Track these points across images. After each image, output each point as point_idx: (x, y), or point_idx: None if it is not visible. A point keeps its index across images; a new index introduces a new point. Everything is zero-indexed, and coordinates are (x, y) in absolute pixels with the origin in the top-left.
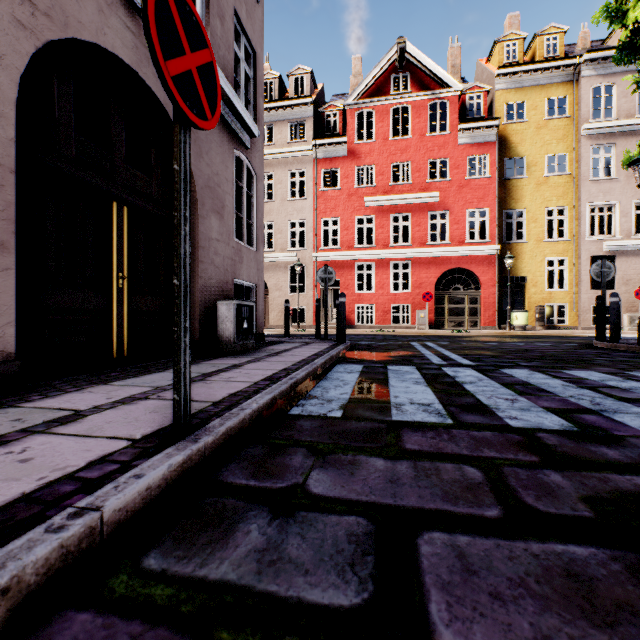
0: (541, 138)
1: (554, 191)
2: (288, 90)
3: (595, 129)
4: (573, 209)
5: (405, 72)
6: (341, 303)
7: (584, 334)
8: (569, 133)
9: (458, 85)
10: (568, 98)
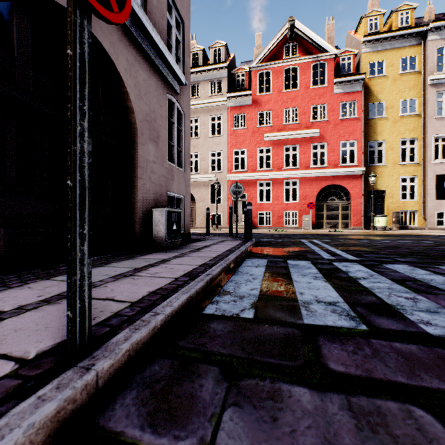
0: (396, 87)
1: (407, 126)
2: (209, 59)
3: (439, 79)
4: (421, 140)
5: (294, 42)
6: (248, 210)
7: (431, 233)
8: (418, 83)
9: (333, 50)
10: (417, 57)
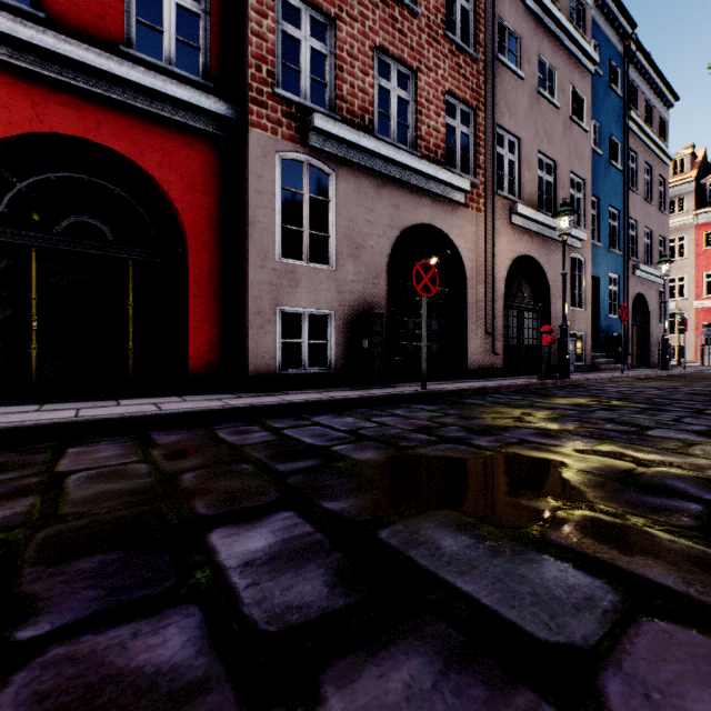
0: None
1: None
2: None
3: None
4: None
5: None
6: None
7: None
8: None
9: None
10: None
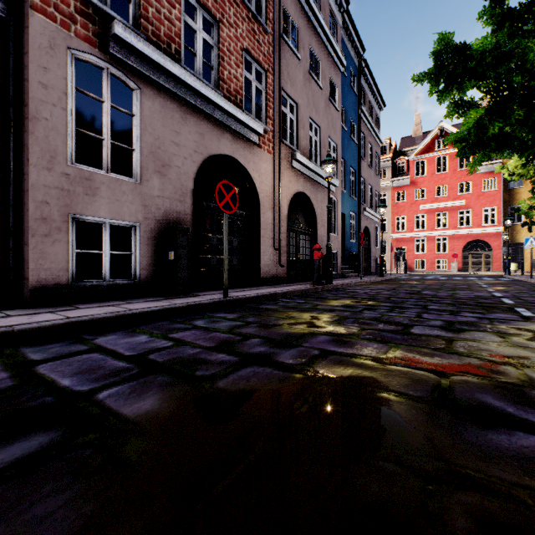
0: None
1: None
2: None
3: None
4: None
5: (444, 137)
6: (405, 263)
7: None
8: None
9: None
10: None
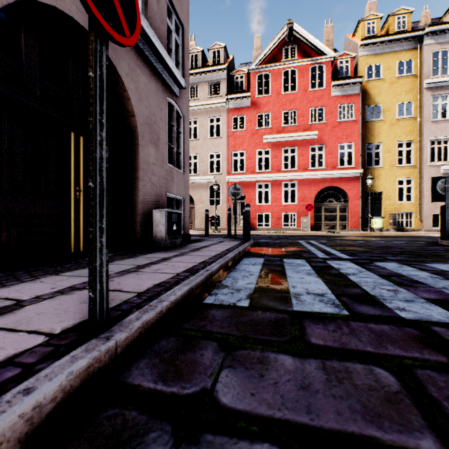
0: (393, 90)
1: (403, 129)
2: (208, 60)
3: (434, 83)
4: (418, 142)
5: (293, 45)
6: (246, 211)
7: (427, 234)
8: (414, 86)
9: (332, 53)
10: (414, 61)
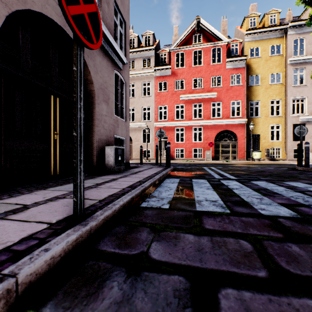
0: (268, 65)
1: (274, 91)
2: (142, 43)
3: (295, 60)
4: (284, 100)
5: (200, 33)
6: (168, 147)
7: (289, 163)
8: (282, 63)
9: (226, 39)
10: (281, 45)
